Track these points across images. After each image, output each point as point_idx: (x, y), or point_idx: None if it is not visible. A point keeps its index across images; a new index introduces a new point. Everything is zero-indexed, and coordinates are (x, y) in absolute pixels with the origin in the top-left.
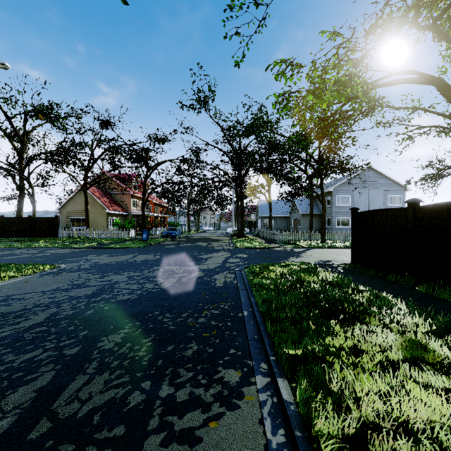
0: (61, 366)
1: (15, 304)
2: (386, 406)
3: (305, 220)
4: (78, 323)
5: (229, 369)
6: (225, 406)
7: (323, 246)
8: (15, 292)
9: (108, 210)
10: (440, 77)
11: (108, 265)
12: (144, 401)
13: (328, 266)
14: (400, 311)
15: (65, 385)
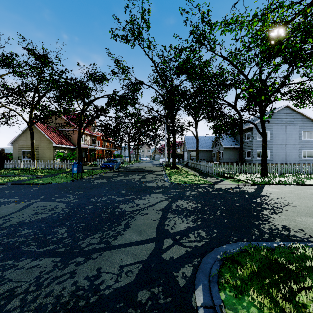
0: None
1: None
2: None
3: (227, 152)
4: None
5: None
6: None
7: (271, 183)
8: None
9: (55, 143)
10: None
11: None
12: None
13: None
14: None
15: None
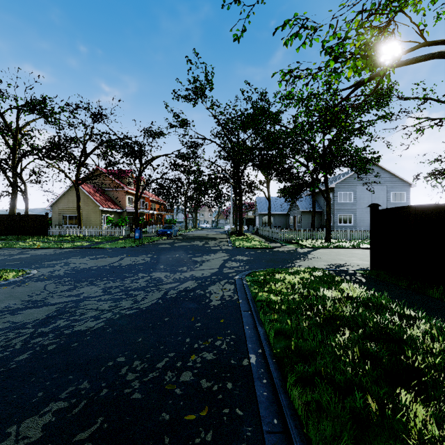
0: None
1: None
2: None
3: (305, 217)
4: None
5: None
6: None
7: (329, 246)
8: None
9: (102, 207)
10: None
11: (86, 271)
12: None
13: (343, 272)
14: None
15: None
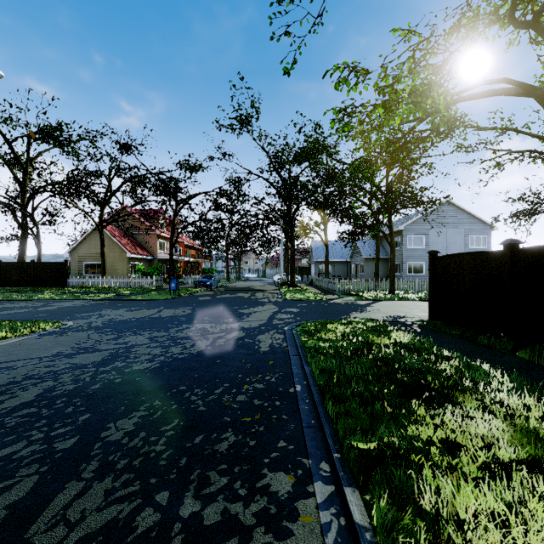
0: (48, 467)
1: (1, 375)
2: (507, 539)
3: (369, 265)
4: (79, 403)
5: (277, 472)
6: (272, 532)
7: (393, 298)
8: (4, 359)
9: (129, 253)
10: (541, 87)
11: (125, 322)
12: (157, 524)
13: (400, 323)
14: (503, 387)
15: (49, 498)
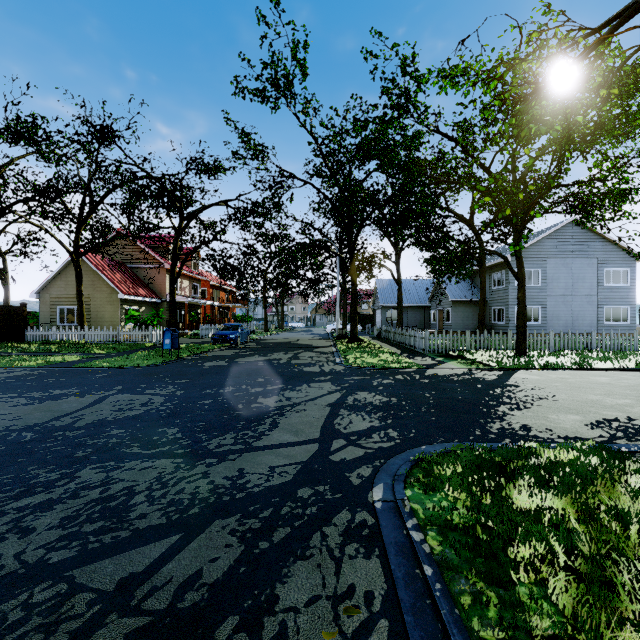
0: None
1: None
2: None
3: (458, 311)
4: None
5: None
6: None
7: (531, 366)
8: None
9: (122, 294)
10: None
11: None
12: None
13: None
14: None
15: None
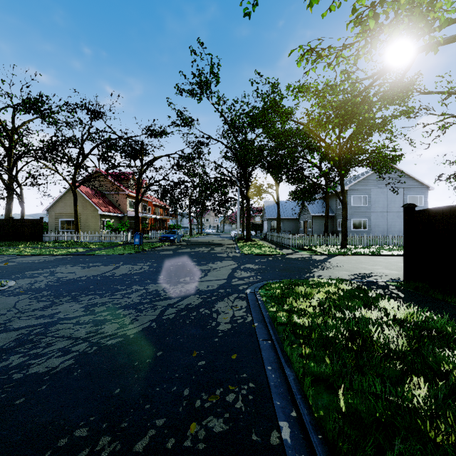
0: None
1: None
2: None
3: (316, 222)
4: None
5: None
6: None
7: (346, 253)
8: None
9: (101, 211)
10: None
11: (72, 282)
12: None
13: (373, 284)
14: None
15: None
